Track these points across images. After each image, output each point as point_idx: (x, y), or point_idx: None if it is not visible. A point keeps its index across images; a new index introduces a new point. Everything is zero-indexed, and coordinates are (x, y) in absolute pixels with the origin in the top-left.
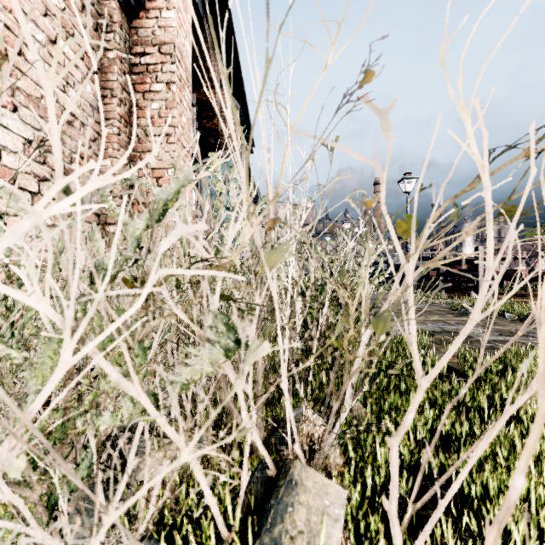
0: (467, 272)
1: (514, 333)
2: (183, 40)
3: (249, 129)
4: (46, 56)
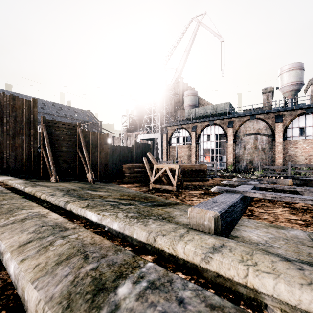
0: None
1: None
2: None
3: None
4: None
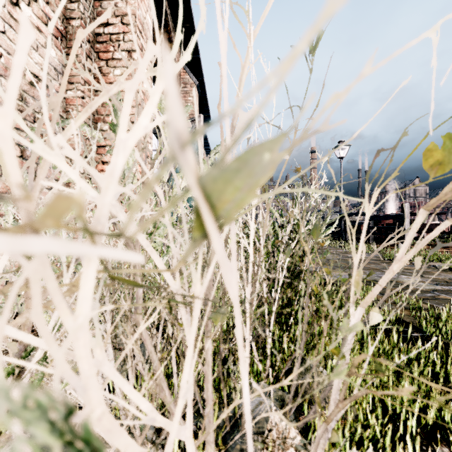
0: (393, 225)
1: (449, 282)
2: (144, 13)
3: (206, 104)
4: (6, 16)
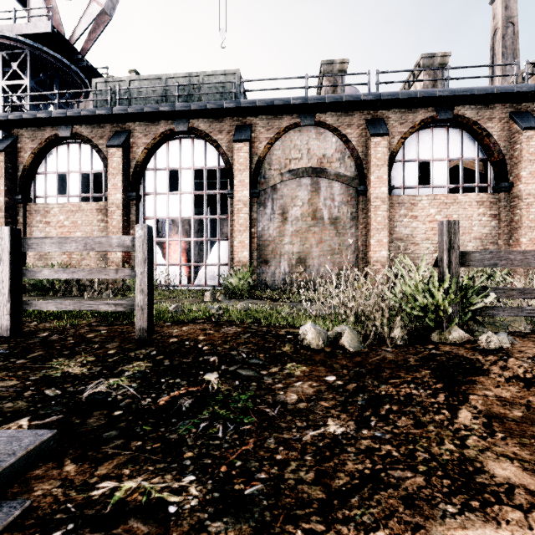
0: None
1: None
2: (530, 187)
3: None
4: (478, 225)
